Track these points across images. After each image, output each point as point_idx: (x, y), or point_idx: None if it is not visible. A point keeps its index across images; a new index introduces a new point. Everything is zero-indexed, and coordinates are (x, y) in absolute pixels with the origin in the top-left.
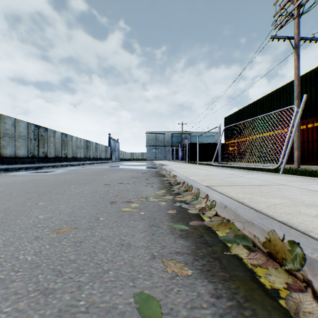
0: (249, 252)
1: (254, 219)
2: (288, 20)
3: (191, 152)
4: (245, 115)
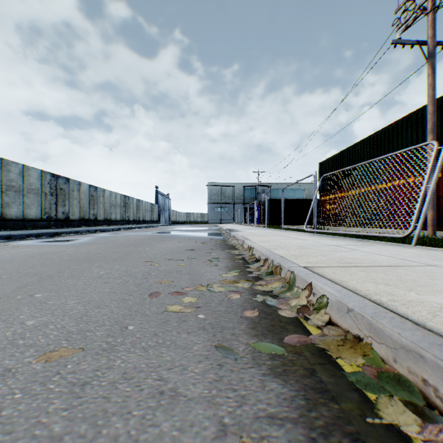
0: (422, 421)
1: (423, 347)
2: (418, 16)
3: (271, 212)
4: (350, 159)
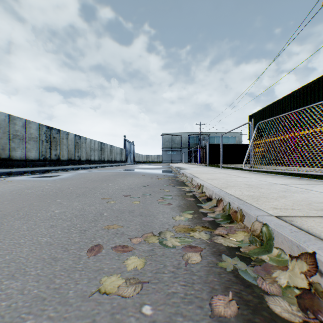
0: None
1: None
2: None
3: (210, 154)
4: (275, 111)
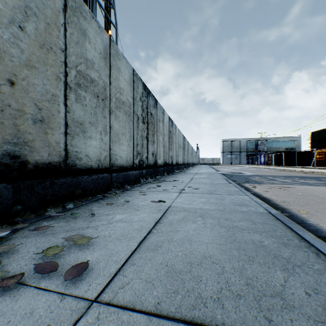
0: None
1: None
2: None
3: (277, 159)
4: None
